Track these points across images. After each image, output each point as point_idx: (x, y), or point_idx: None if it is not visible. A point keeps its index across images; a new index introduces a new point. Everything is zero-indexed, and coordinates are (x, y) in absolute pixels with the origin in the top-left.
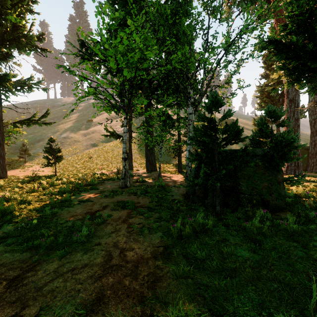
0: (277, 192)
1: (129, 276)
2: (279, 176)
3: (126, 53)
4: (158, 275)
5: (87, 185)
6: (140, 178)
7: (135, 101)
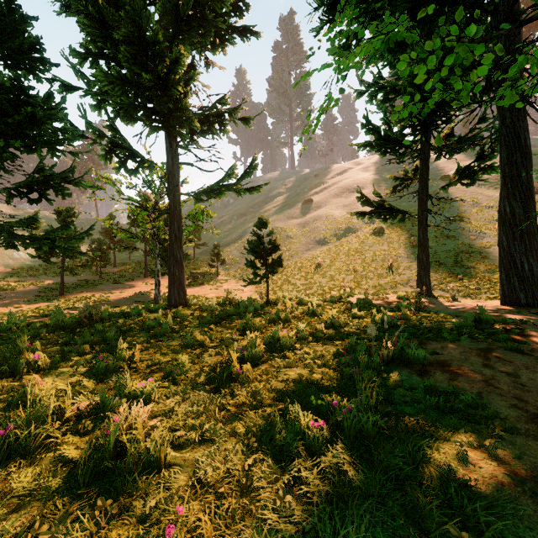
0: None
1: None
2: None
3: None
4: None
5: (388, 362)
6: None
7: None
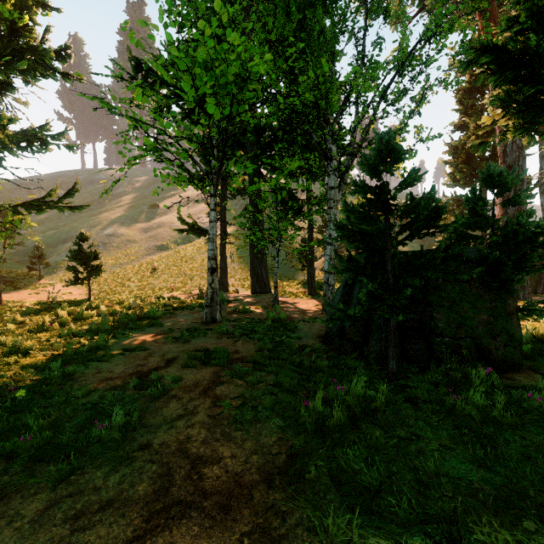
0: (506, 332)
1: (205, 537)
2: (510, 301)
3: (212, 64)
4: (276, 533)
5: (143, 318)
6: (240, 306)
7: (231, 165)
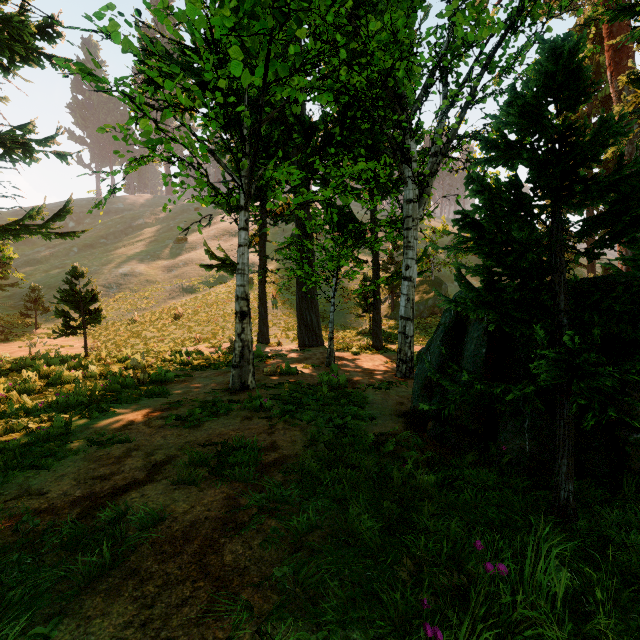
0: None
1: None
2: None
3: None
4: None
5: (146, 383)
6: (283, 364)
7: (270, 169)
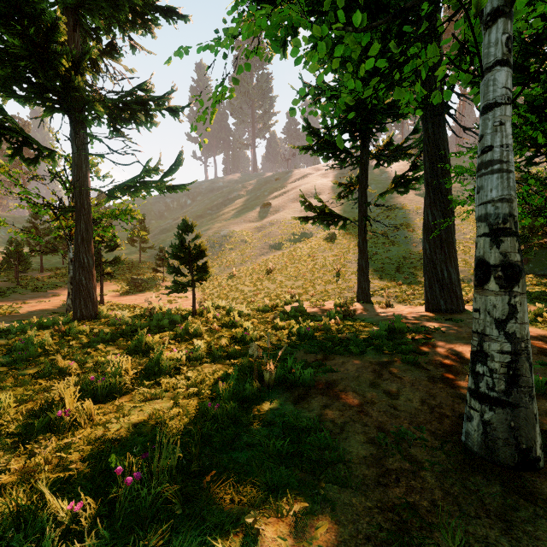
0: None
1: None
2: None
3: None
4: None
5: (272, 385)
6: (460, 350)
7: None
